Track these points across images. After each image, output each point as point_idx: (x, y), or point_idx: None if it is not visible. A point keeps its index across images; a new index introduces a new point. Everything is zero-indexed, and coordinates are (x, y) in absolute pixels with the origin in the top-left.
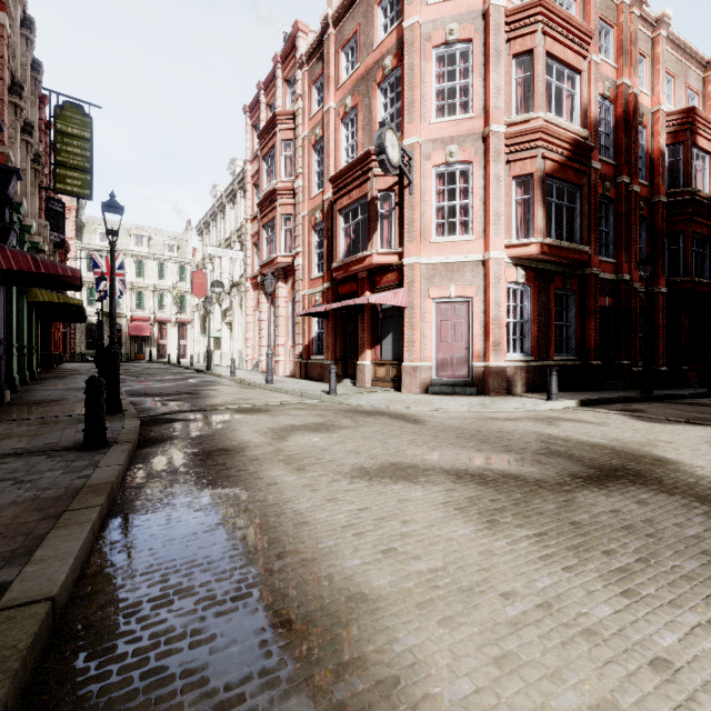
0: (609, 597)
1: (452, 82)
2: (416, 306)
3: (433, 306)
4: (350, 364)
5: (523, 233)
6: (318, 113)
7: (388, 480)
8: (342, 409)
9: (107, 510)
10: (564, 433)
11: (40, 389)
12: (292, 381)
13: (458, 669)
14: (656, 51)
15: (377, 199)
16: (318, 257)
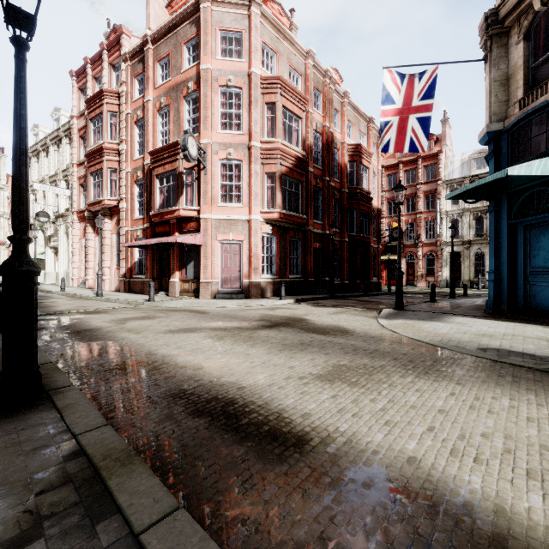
0: (246, 348)
1: (231, 110)
2: (208, 244)
3: (219, 245)
4: (164, 281)
5: (271, 205)
6: (139, 100)
7: (182, 333)
8: (159, 309)
9: None
10: (275, 313)
11: None
12: (118, 294)
13: (195, 361)
14: (343, 110)
15: (183, 173)
16: (139, 203)
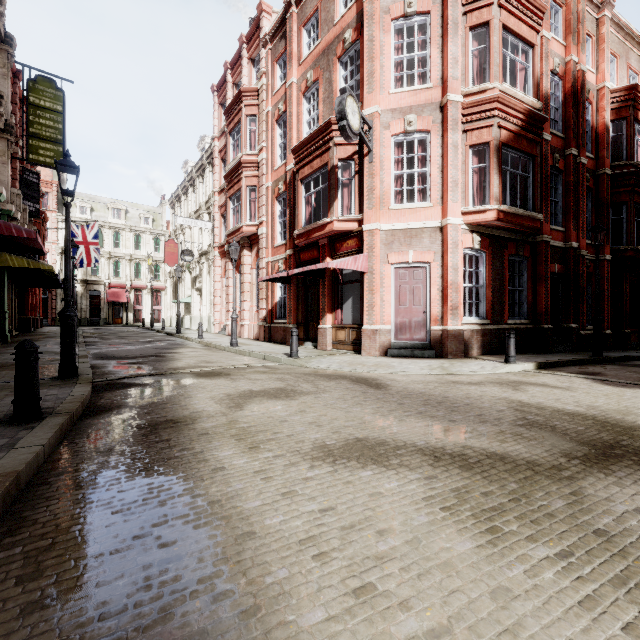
0: None
1: (411, 54)
2: (375, 271)
3: (392, 271)
4: (311, 328)
5: (479, 201)
6: (281, 89)
7: (355, 463)
8: (303, 372)
9: (1, 512)
10: (535, 400)
11: (7, 352)
12: (256, 344)
13: None
14: (601, 31)
15: (337, 167)
16: (281, 226)
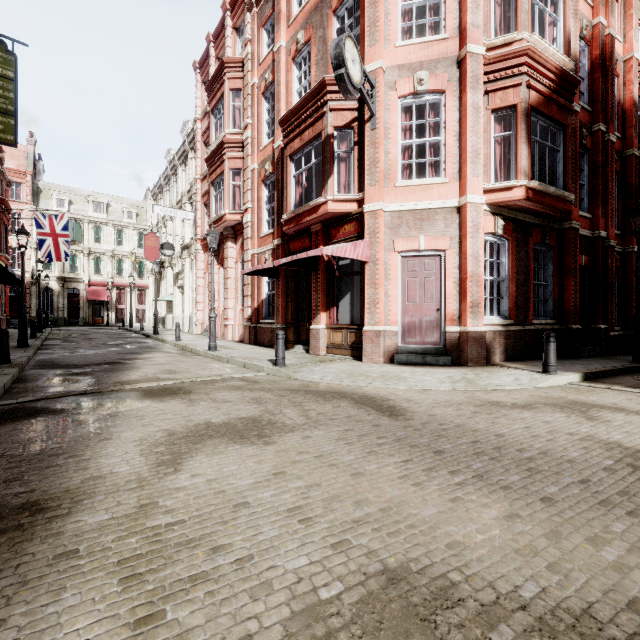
0: None
1: None
2: (379, 260)
3: (399, 260)
4: (302, 329)
5: (503, 177)
6: (268, 57)
7: None
8: (290, 388)
9: None
10: None
11: None
12: (239, 347)
13: None
14: None
15: (333, 137)
16: (268, 213)
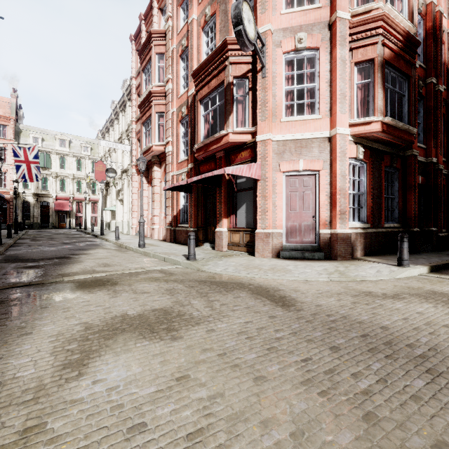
0: None
1: None
2: (268, 178)
3: (283, 178)
4: (209, 231)
5: (363, 115)
6: (184, 28)
7: None
8: (198, 279)
9: None
10: None
11: None
12: (162, 245)
13: None
14: None
15: (232, 84)
16: (184, 145)
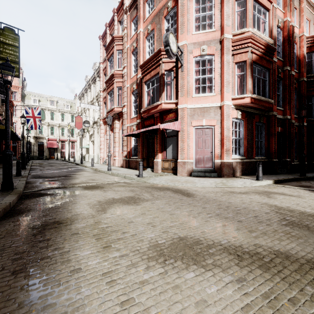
0: None
1: (204, 13)
2: (184, 130)
3: (194, 130)
4: (150, 161)
5: (240, 92)
6: (134, 35)
7: (180, 263)
8: (145, 186)
9: None
10: (284, 204)
11: None
12: (121, 169)
13: None
14: (301, 6)
15: (164, 74)
16: (134, 107)
